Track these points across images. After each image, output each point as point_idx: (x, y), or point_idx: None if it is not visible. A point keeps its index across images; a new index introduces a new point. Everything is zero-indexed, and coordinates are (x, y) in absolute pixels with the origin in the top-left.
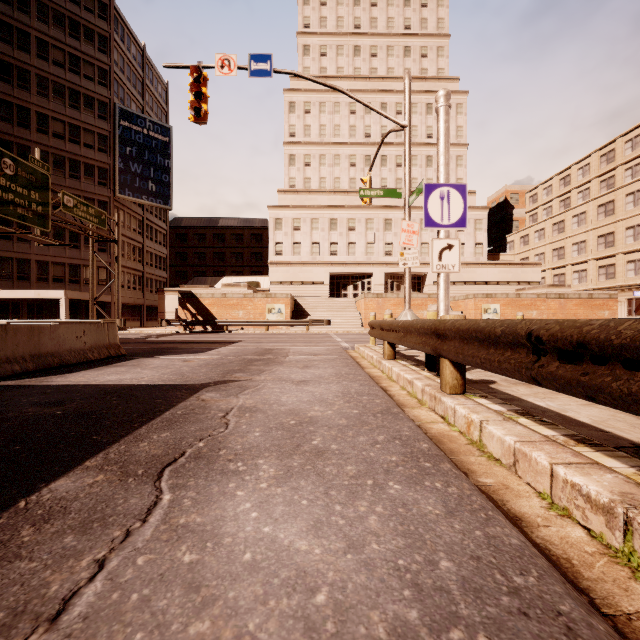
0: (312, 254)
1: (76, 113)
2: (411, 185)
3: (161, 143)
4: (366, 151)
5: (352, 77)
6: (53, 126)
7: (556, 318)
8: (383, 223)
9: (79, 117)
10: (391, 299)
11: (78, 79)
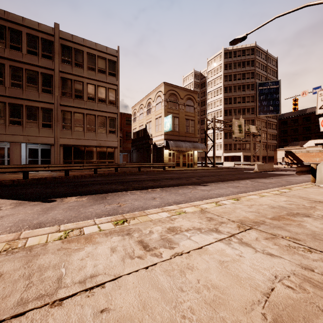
0: None
1: (244, 92)
2: None
3: (275, 89)
4: None
5: None
6: (237, 100)
7: None
8: None
9: (245, 93)
10: None
11: (244, 81)
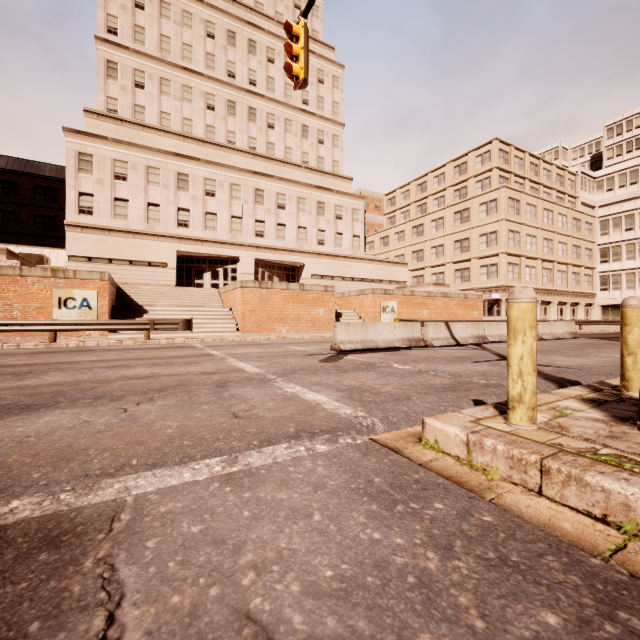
0: (148, 220)
1: None
2: (285, 155)
3: None
4: (229, 95)
5: None
6: None
7: (442, 318)
8: (253, 193)
9: None
10: (279, 290)
11: None
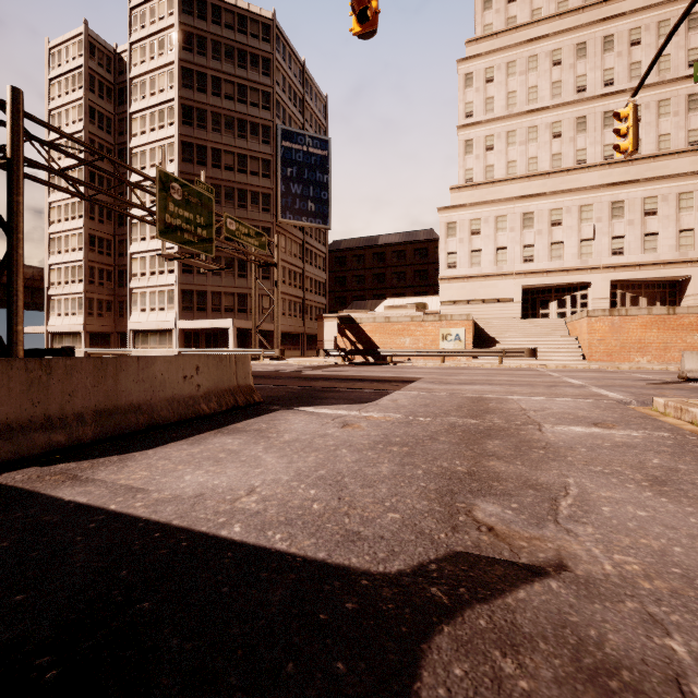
0: (497, 263)
1: (243, 142)
2: (657, 146)
3: (320, 158)
4: (578, 112)
5: (555, 15)
6: (225, 159)
7: None
8: (608, 209)
9: (246, 146)
10: (636, 317)
11: (245, 108)
